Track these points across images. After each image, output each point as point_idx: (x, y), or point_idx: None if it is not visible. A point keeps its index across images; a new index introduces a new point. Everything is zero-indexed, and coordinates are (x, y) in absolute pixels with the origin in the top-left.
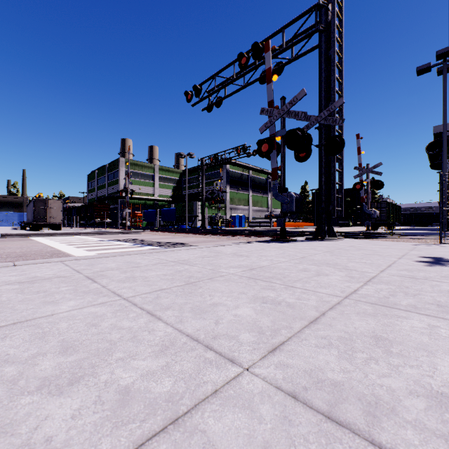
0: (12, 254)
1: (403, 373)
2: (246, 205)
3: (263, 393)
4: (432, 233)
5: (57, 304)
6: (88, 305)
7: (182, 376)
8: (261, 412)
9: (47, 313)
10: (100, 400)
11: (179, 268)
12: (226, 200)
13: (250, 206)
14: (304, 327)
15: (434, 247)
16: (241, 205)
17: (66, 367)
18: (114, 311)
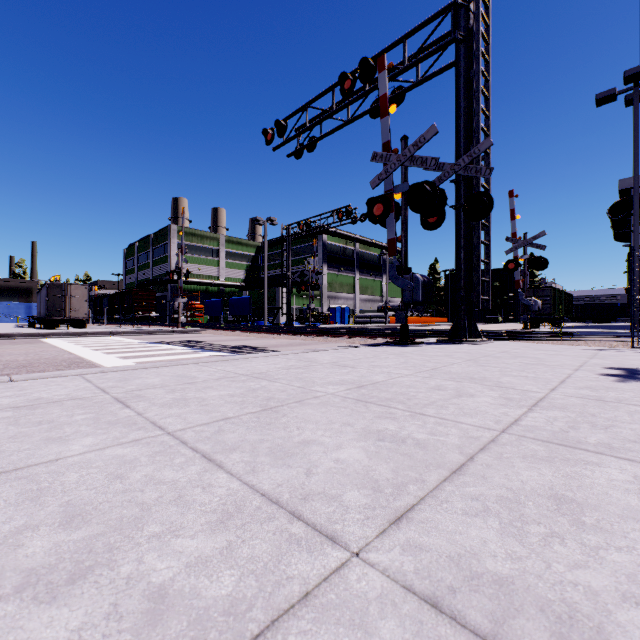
0: (13, 363)
1: (607, 561)
2: (351, 293)
3: (384, 599)
4: (618, 333)
5: (66, 442)
6: (112, 444)
7: (253, 567)
8: (381, 636)
9: (49, 458)
10: (116, 613)
11: (253, 385)
12: (323, 285)
13: (356, 294)
14: (443, 480)
15: (624, 353)
16: (344, 293)
17: (68, 551)
18: (152, 453)
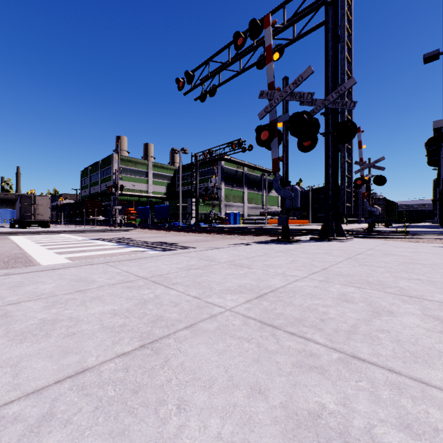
0: None
1: None
2: (241, 202)
3: None
4: None
5: None
6: None
7: None
8: None
9: None
10: None
11: (146, 294)
12: (221, 197)
13: (244, 203)
14: None
15: None
16: (236, 202)
17: None
18: None
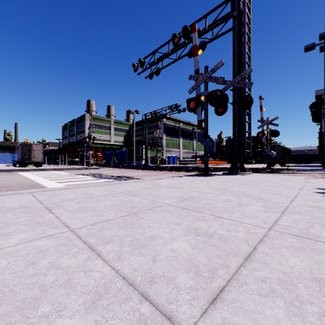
0: None
1: None
2: (178, 148)
3: None
4: (317, 169)
5: (8, 236)
6: (36, 238)
7: None
8: None
9: None
10: None
11: (124, 198)
12: (163, 144)
13: (180, 149)
14: (240, 265)
15: (323, 180)
16: (174, 148)
17: None
18: (58, 245)
